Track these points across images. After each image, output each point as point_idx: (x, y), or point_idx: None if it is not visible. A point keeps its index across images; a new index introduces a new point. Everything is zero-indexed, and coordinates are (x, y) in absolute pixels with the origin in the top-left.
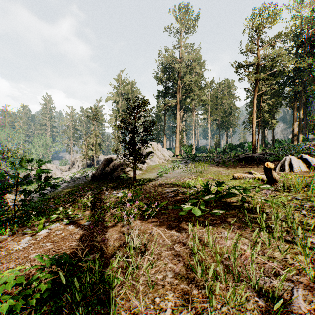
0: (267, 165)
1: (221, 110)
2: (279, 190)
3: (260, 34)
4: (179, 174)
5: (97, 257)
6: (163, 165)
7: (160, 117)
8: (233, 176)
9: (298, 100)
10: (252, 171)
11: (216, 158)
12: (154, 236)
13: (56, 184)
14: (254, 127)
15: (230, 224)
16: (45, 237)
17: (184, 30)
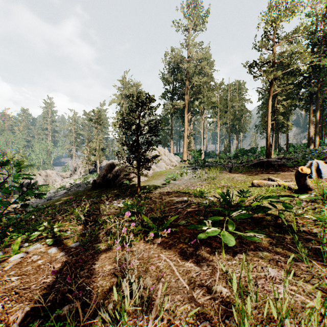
0: (300, 170)
1: (231, 112)
2: (316, 201)
3: (275, 29)
4: (189, 181)
5: (68, 320)
6: (170, 171)
7: (166, 120)
8: (251, 183)
9: (313, 101)
10: (273, 177)
11: (227, 164)
12: (163, 270)
13: (42, 193)
14: (269, 130)
15: (270, 252)
16: (15, 266)
17: (192, 28)
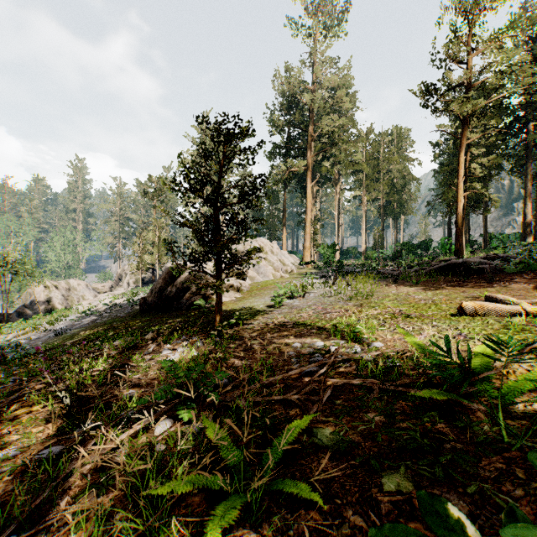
0: None
1: (386, 181)
2: None
3: (473, 23)
4: (319, 300)
5: None
6: (282, 282)
7: (275, 195)
8: (457, 308)
9: (532, 160)
10: (497, 295)
11: (384, 268)
12: None
13: None
14: (460, 208)
15: None
16: None
17: (320, 32)
